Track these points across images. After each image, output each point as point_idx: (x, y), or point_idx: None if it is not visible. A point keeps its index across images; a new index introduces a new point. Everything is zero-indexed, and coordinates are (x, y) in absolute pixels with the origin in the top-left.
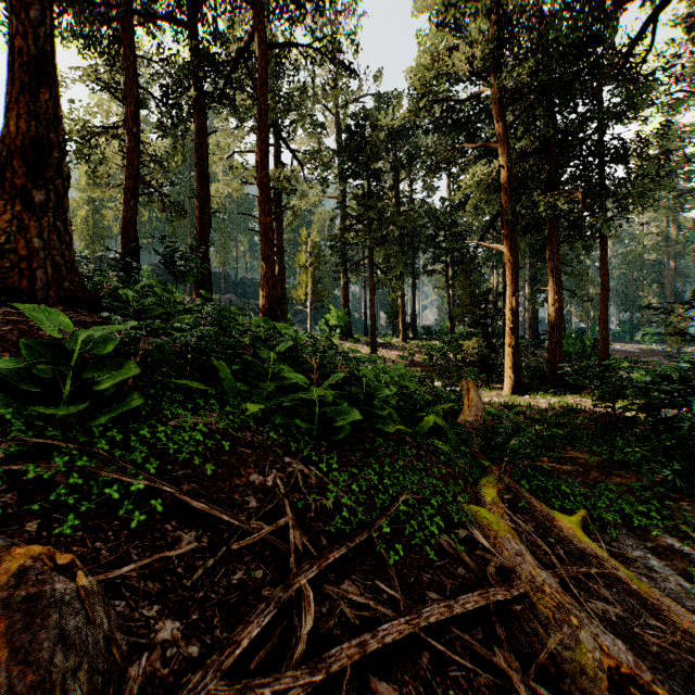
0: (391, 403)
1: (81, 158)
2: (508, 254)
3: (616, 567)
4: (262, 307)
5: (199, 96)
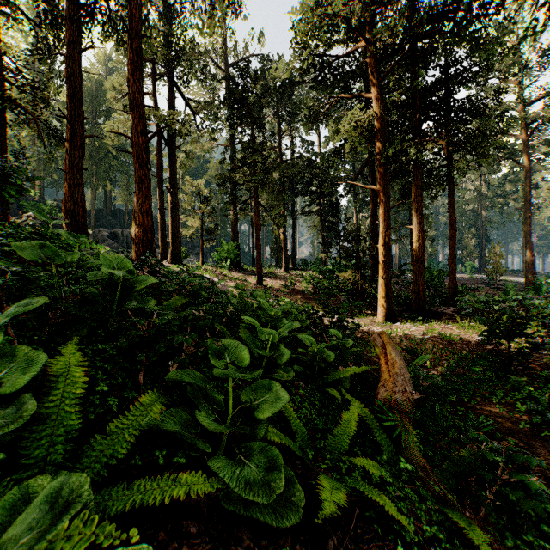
0: None
1: None
2: (381, 194)
3: None
4: (134, 237)
5: (68, 6)
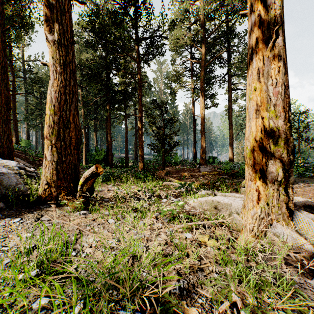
0: None
1: None
2: (84, 132)
3: None
4: (14, 143)
5: None
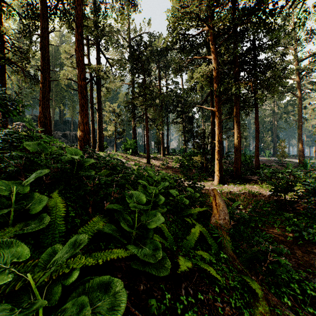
0: None
1: None
2: (217, 113)
3: None
4: (79, 137)
5: (41, 7)
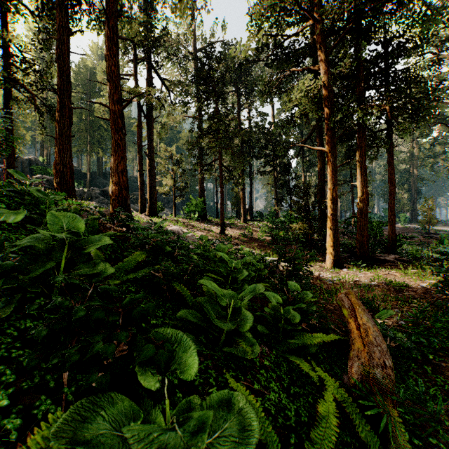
0: None
1: None
2: (329, 155)
3: None
4: (111, 194)
5: None
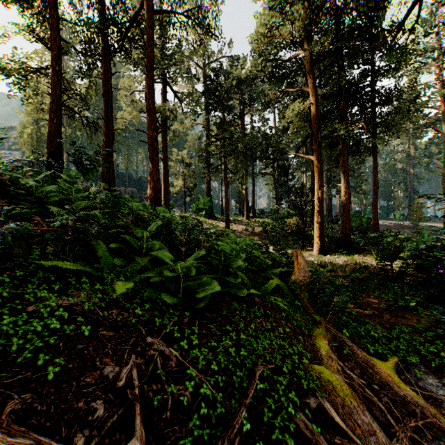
0: (241, 267)
1: (19, 88)
2: (316, 162)
3: (436, 416)
4: (149, 196)
5: (105, 47)
